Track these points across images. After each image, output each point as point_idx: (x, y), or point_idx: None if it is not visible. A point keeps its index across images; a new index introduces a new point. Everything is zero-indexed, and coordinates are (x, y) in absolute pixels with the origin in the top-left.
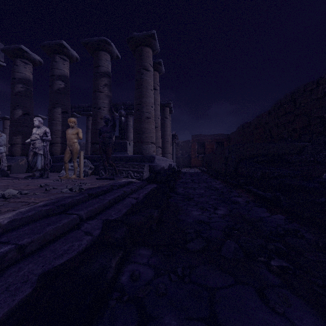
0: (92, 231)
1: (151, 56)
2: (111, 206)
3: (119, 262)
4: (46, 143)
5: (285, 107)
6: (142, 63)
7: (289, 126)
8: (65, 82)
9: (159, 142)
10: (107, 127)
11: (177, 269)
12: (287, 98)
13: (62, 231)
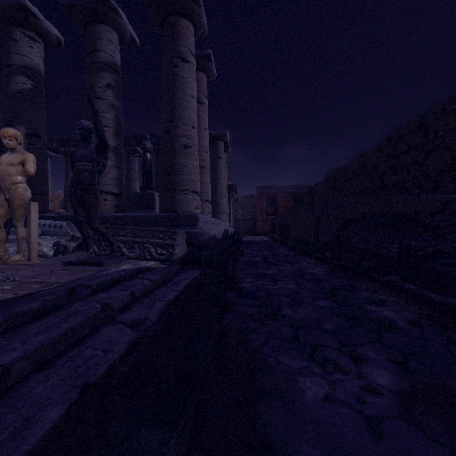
0: None
1: (191, 36)
2: (8, 391)
3: None
4: None
5: (408, 140)
6: (175, 46)
7: (416, 168)
8: (35, 81)
9: (208, 192)
10: (87, 147)
11: None
12: (411, 124)
13: None
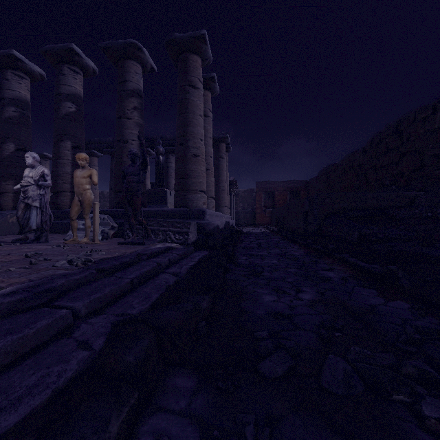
0: (92, 340)
1: (199, 67)
2: (134, 289)
3: (130, 415)
4: (44, 190)
5: (387, 143)
6: (187, 77)
7: (393, 168)
8: (78, 105)
9: (212, 190)
10: (134, 166)
11: (245, 429)
12: (389, 129)
13: (35, 343)
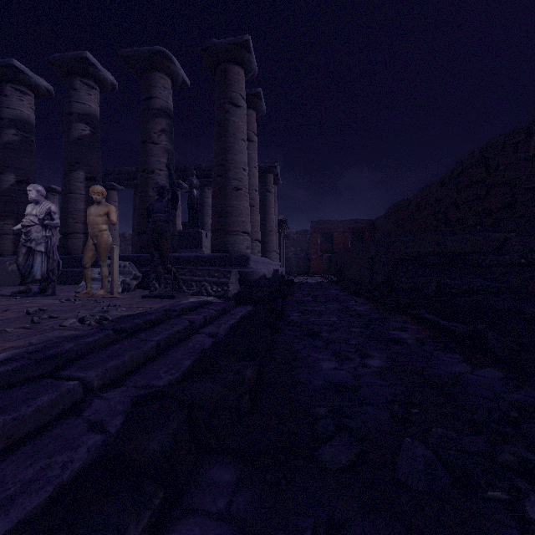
0: (107, 419)
1: (242, 81)
2: (161, 354)
3: (153, 521)
4: (51, 232)
5: (471, 173)
6: (227, 93)
7: (478, 204)
8: (93, 126)
9: (257, 232)
10: (162, 202)
11: None
12: (473, 157)
13: (35, 425)
